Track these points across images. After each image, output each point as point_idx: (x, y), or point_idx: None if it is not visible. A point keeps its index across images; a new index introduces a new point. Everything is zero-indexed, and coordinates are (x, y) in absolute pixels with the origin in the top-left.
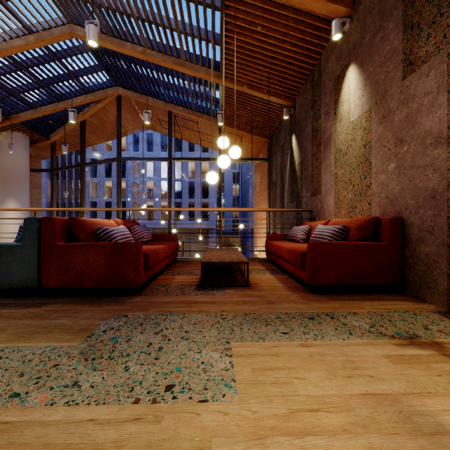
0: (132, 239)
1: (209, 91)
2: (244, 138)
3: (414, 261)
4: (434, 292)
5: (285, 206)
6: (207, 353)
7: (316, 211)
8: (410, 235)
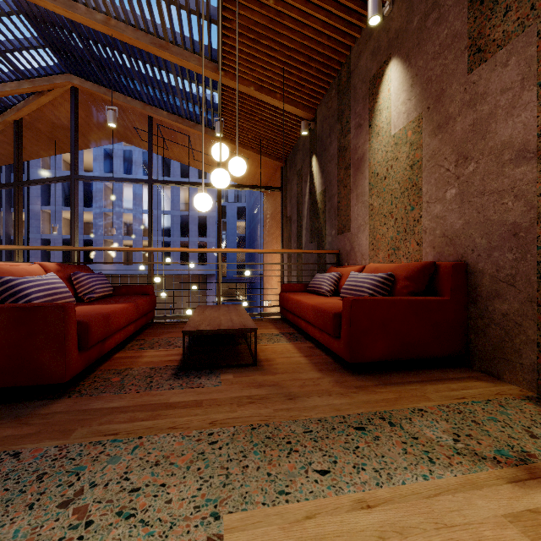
0: (68, 296)
1: (204, 92)
2: (251, 161)
3: (485, 323)
4: (515, 367)
5: (303, 247)
6: None
7: (344, 253)
8: (480, 286)
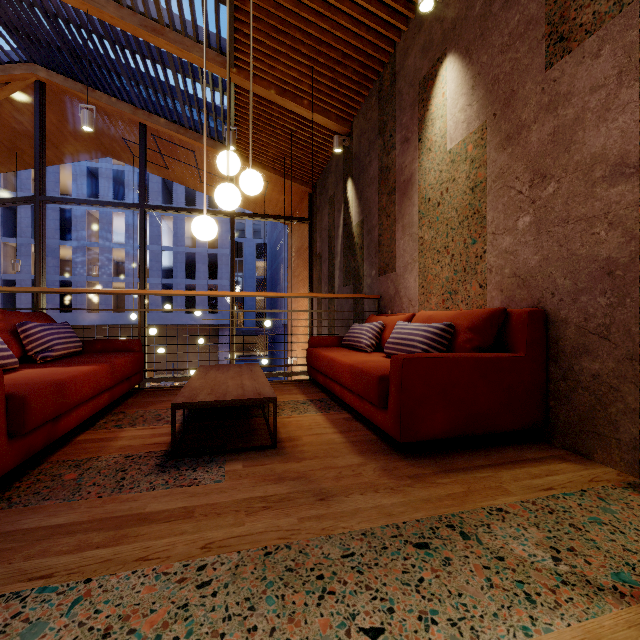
0: (6, 355)
1: (212, 94)
2: (272, 185)
3: (569, 387)
4: (610, 443)
5: (336, 291)
6: None
7: (387, 299)
8: (562, 340)
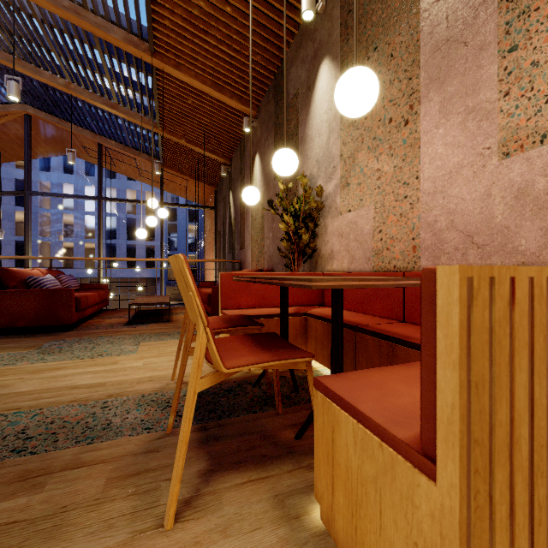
0: (61, 287)
1: (147, 135)
2: (190, 182)
3: None
4: None
5: (226, 256)
6: (124, 346)
7: (243, 262)
8: None
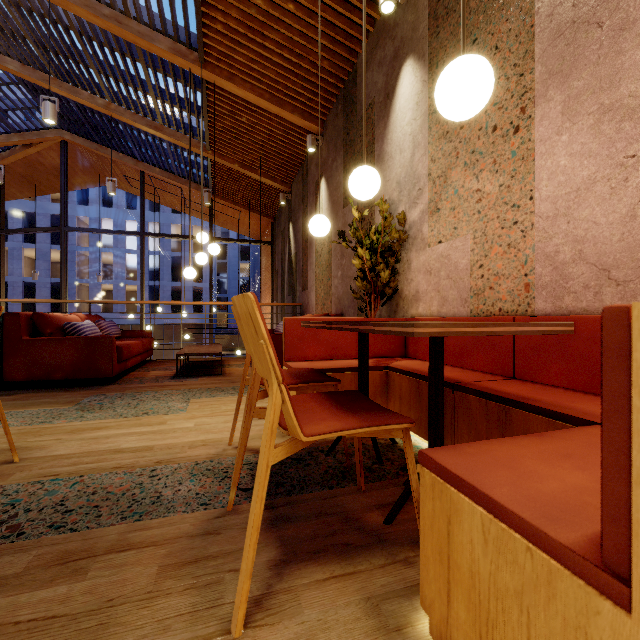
0: (101, 334)
1: (195, 159)
2: (244, 213)
3: None
4: None
5: (285, 299)
6: (172, 403)
7: (305, 306)
8: None
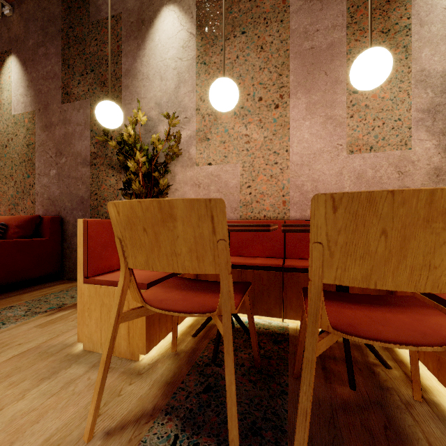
0: None
1: None
2: None
3: (70, 251)
4: None
5: None
6: None
7: None
8: (68, 230)
